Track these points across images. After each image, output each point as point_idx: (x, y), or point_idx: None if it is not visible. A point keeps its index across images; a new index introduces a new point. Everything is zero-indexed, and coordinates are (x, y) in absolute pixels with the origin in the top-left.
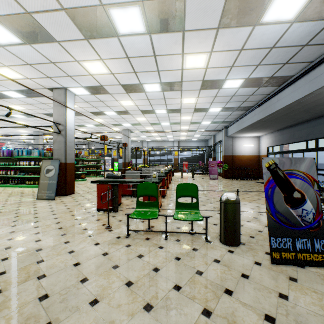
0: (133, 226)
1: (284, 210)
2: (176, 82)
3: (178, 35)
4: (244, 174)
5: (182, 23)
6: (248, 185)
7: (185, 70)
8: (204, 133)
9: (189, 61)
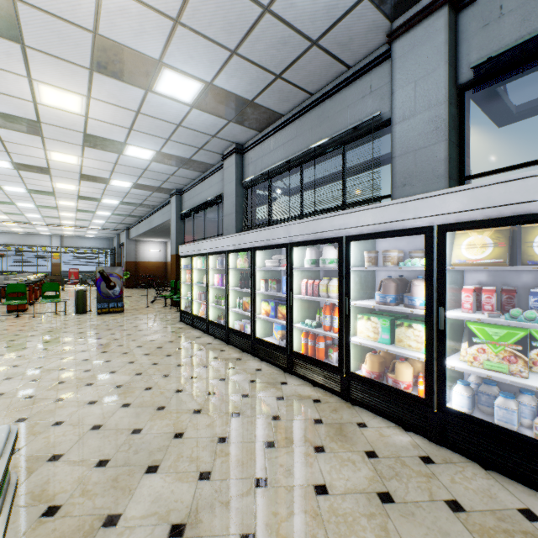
0: (1, 318)
1: (106, 291)
2: (48, 191)
3: (47, 176)
4: (148, 283)
5: (49, 173)
6: (144, 292)
7: (57, 188)
8: (103, 231)
9: (59, 185)
